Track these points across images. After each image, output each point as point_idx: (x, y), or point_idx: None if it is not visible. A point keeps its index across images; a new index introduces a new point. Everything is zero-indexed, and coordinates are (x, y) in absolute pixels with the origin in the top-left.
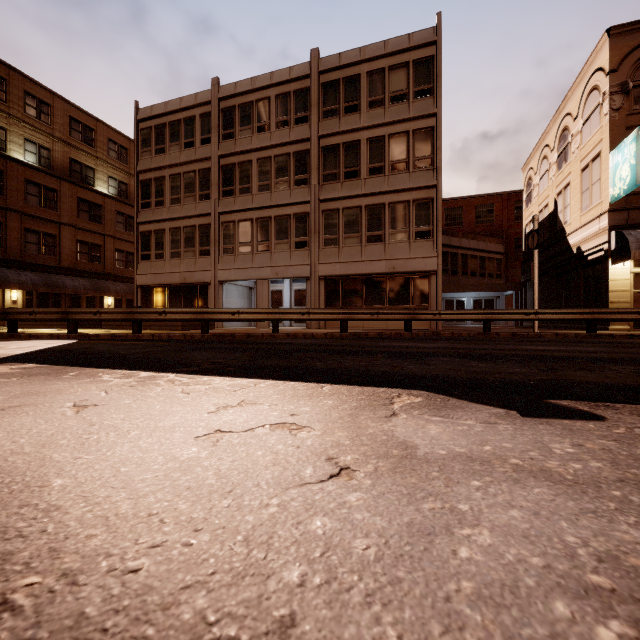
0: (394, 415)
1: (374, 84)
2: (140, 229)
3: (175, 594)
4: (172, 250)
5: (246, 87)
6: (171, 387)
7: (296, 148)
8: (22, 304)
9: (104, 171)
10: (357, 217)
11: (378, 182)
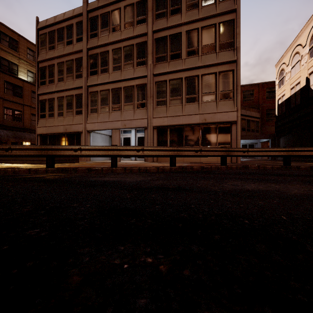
0: None
1: None
2: (39, 98)
3: None
4: (59, 111)
5: (105, 2)
6: None
7: (138, 40)
8: None
9: (24, 67)
10: (179, 85)
11: (194, 60)
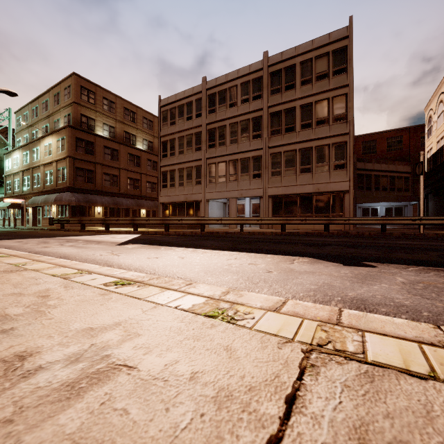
0: (292, 263)
1: (305, 69)
2: (161, 170)
3: (236, 280)
4: (179, 181)
5: (222, 80)
6: (206, 253)
7: (253, 115)
8: (102, 214)
9: (141, 136)
10: (293, 157)
11: (307, 133)
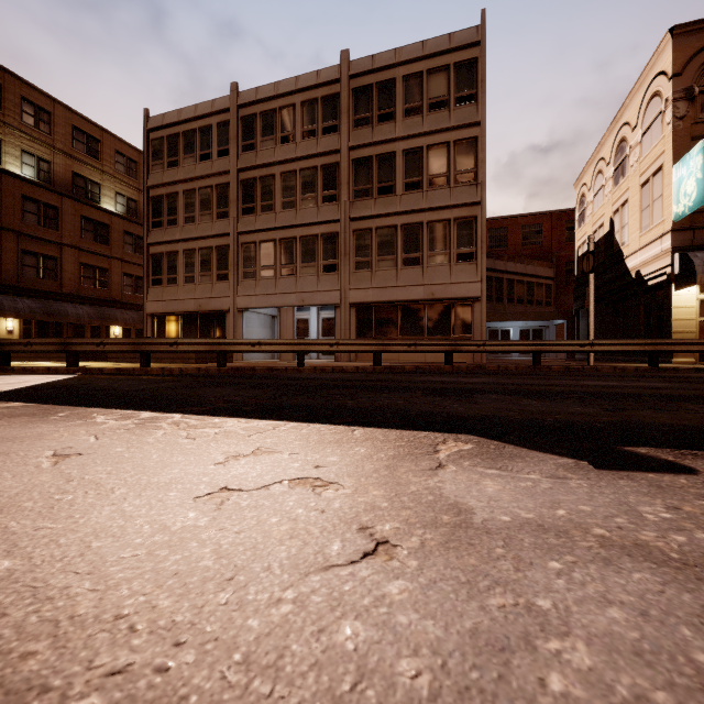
0: (440, 467)
1: (411, 89)
2: (150, 251)
3: None
4: (186, 274)
5: (268, 93)
6: (174, 431)
7: (324, 161)
8: (19, 334)
9: (111, 187)
10: (392, 237)
11: (415, 198)
